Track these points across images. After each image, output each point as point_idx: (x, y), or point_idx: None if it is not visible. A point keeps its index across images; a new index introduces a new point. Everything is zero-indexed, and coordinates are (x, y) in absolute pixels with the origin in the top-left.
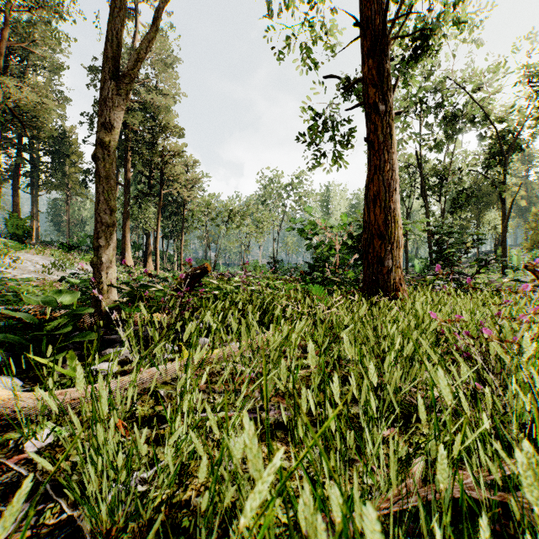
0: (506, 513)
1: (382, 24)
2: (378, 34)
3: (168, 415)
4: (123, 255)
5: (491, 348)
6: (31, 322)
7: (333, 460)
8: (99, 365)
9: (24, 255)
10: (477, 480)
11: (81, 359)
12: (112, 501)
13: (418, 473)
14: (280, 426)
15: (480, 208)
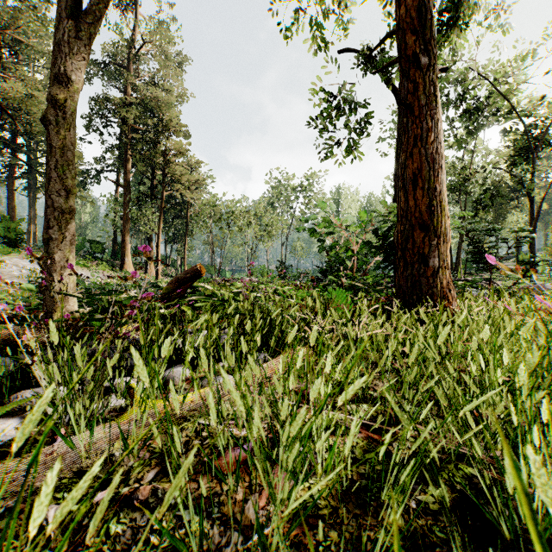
0: None
1: None
2: None
3: None
4: (122, 260)
5: None
6: None
7: None
8: None
9: (12, 259)
10: None
11: None
12: None
13: None
14: None
15: (499, 211)
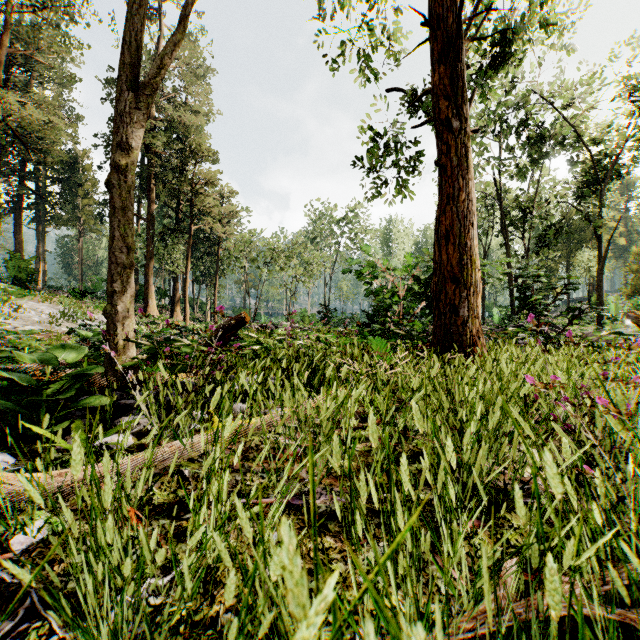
0: (626, 634)
1: (457, 23)
2: (451, 36)
3: (191, 505)
4: (146, 303)
5: (598, 418)
6: (27, 385)
7: (401, 567)
8: (111, 437)
9: (28, 303)
10: (588, 592)
11: (89, 429)
12: (115, 620)
13: (510, 581)
14: (332, 516)
15: (571, 247)
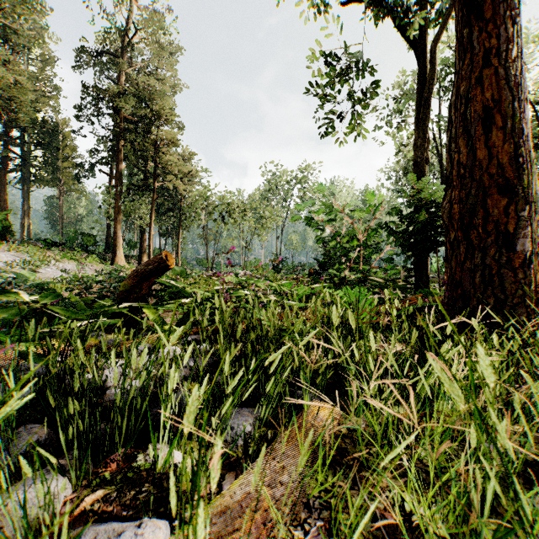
0: None
1: None
2: None
3: None
4: (114, 253)
5: None
6: None
7: None
8: None
9: None
10: None
11: None
12: None
13: None
14: None
15: None
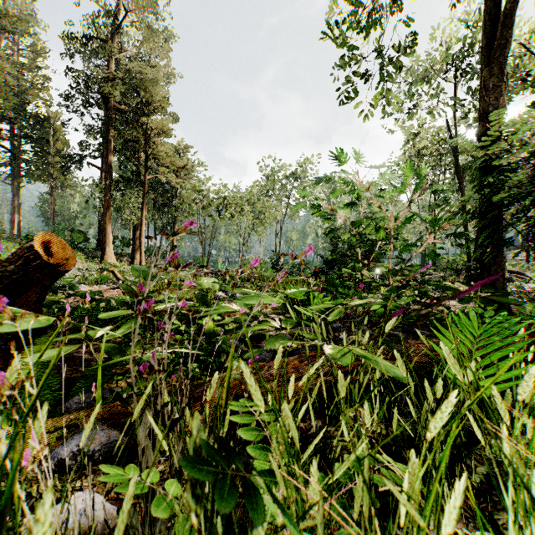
0: None
1: None
2: None
3: None
4: (103, 250)
5: None
6: None
7: None
8: None
9: None
10: None
11: None
12: None
13: None
14: None
15: None
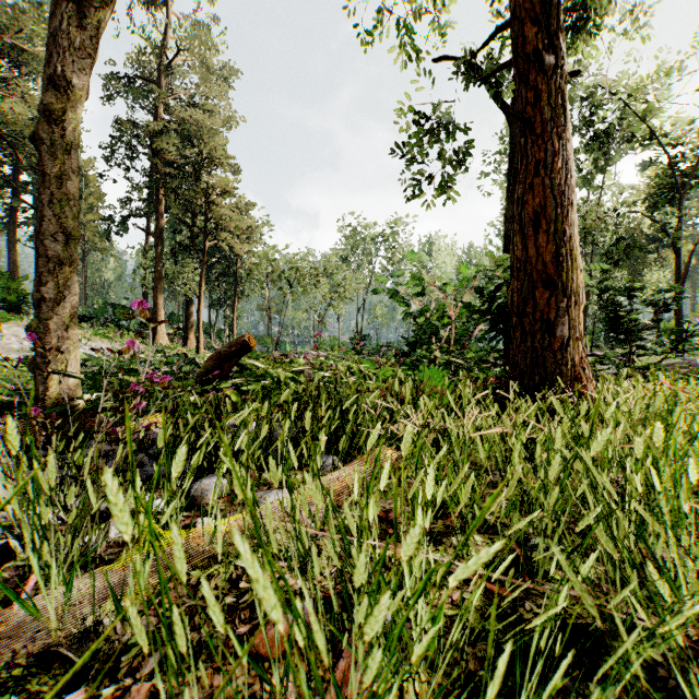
0: None
1: None
2: None
3: None
4: (154, 329)
5: None
6: None
7: None
8: None
9: (12, 328)
10: None
11: None
12: None
13: None
14: None
15: (635, 266)
